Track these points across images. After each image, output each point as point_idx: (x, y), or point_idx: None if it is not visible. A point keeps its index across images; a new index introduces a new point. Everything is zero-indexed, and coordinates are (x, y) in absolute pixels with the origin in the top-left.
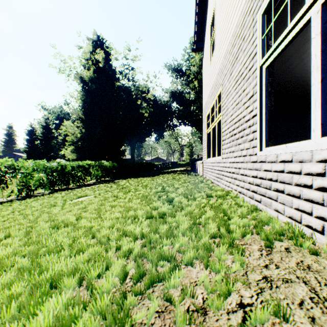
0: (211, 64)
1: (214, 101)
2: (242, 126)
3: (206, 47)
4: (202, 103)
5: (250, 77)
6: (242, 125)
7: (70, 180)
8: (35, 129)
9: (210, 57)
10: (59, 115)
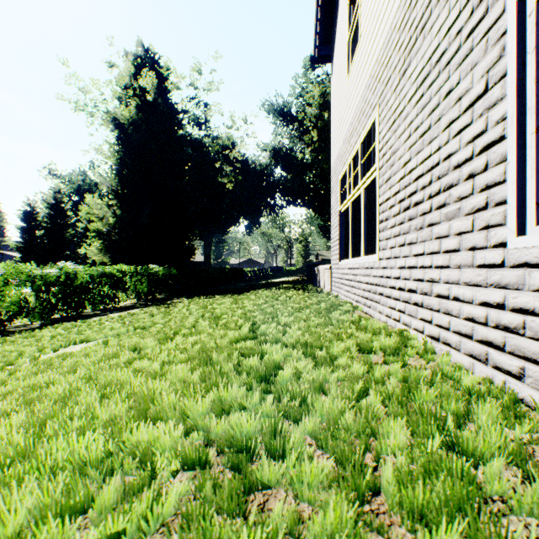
0: (350, 77)
1: (357, 146)
2: (443, 181)
3: (338, 50)
4: (325, 169)
5: (473, 50)
6: (444, 178)
7: (84, 300)
8: (36, 209)
9: (348, 64)
10: (80, 187)
